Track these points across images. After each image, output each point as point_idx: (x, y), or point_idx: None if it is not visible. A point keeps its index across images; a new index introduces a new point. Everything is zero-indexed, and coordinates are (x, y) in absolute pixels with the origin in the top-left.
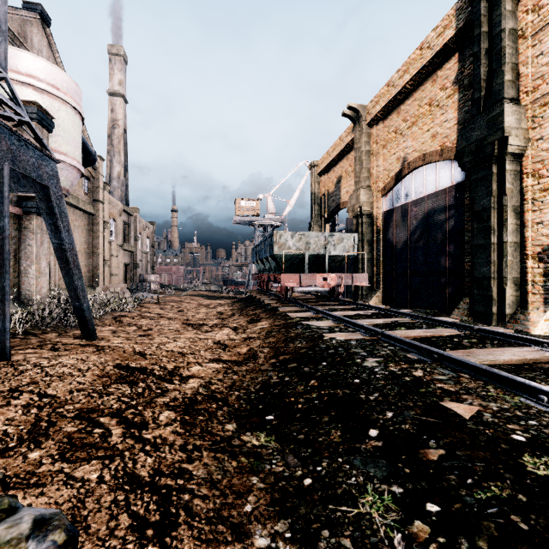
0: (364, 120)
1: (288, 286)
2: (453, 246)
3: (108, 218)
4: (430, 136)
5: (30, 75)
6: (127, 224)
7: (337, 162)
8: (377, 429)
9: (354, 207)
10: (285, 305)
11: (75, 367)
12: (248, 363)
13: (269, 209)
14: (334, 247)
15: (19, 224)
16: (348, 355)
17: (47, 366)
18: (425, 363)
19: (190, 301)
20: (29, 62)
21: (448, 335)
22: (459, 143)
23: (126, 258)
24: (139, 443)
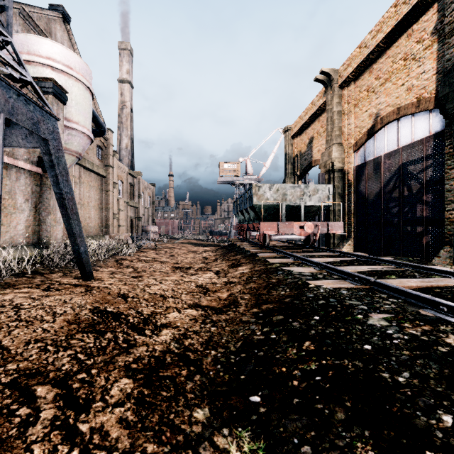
0: (336, 83)
1: (266, 234)
2: (431, 195)
3: (117, 180)
4: (405, 90)
5: (49, 58)
6: (132, 185)
7: (309, 125)
8: (440, 453)
9: (326, 163)
10: (263, 252)
11: (52, 310)
12: (228, 311)
13: (248, 170)
14: (310, 198)
15: (39, 181)
16: (344, 308)
17: (25, 308)
18: (453, 324)
19: (181, 248)
20: (48, 47)
21: (452, 286)
22: (441, 90)
23: (131, 212)
24: (66, 441)
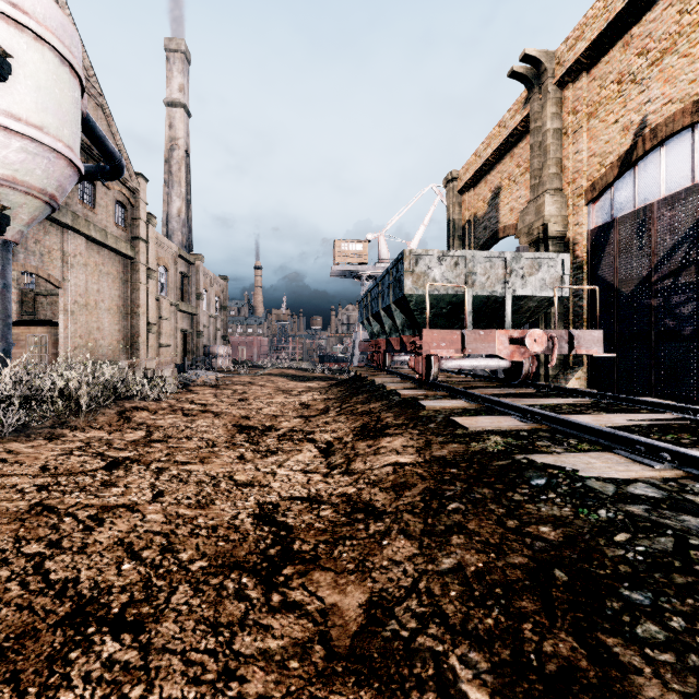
0: (551, 77)
1: (431, 358)
2: None
3: (156, 265)
4: None
5: None
6: (186, 276)
7: (493, 166)
8: None
9: (532, 226)
10: (429, 395)
11: None
12: None
13: (382, 255)
14: (523, 281)
15: None
16: None
17: None
18: None
19: (265, 383)
20: None
21: None
22: None
23: (185, 323)
24: None
